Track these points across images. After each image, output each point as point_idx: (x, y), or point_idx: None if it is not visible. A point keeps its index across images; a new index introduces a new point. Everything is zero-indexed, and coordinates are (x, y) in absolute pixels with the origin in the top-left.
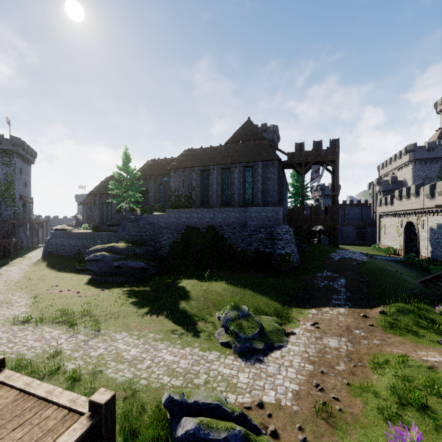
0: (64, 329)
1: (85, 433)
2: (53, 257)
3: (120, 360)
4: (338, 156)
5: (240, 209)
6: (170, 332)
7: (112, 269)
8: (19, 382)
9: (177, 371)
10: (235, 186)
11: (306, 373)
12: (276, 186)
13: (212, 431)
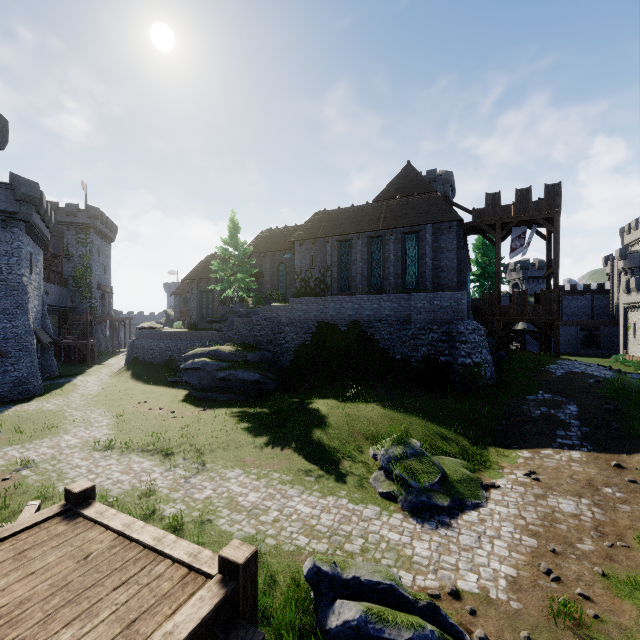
0: (158, 460)
1: (217, 606)
2: (139, 365)
3: (235, 508)
4: (559, 211)
5: (400, 296)
6: (302, 473)
7: (216, 382)
8: (116, 522)
9: (318, 530)
10: (391, 263)
11: (527, 551)
12: (455, 260)
13: (387, 627)
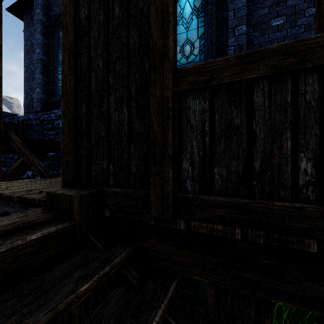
0: None
1: None
2: None
3: None
4: None
5: None
6: None
7: None
8: None
9: None
10: None
11: None
12: (25, 69)
13: None
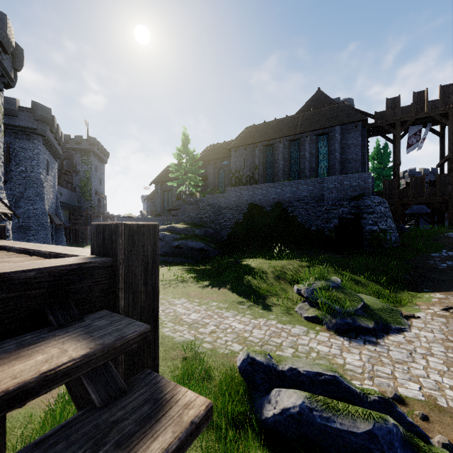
0: None
1: (59, 272)
2: None
3: (178, 322)
4: None
5: (314, 180)
6: (236, 303)
7: (172, 249)
8: (4, 243)
9: (251, 341)
10: (306, 159)
11: None
12: (360, 153)
13: (338, 416)
